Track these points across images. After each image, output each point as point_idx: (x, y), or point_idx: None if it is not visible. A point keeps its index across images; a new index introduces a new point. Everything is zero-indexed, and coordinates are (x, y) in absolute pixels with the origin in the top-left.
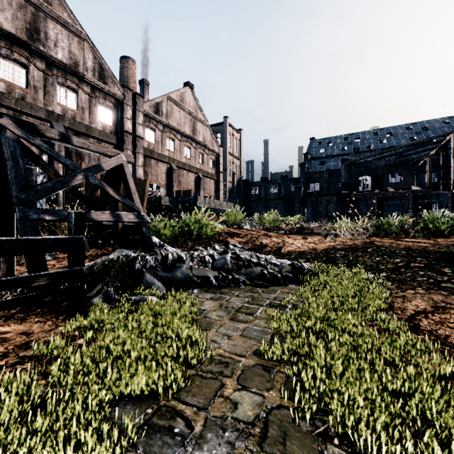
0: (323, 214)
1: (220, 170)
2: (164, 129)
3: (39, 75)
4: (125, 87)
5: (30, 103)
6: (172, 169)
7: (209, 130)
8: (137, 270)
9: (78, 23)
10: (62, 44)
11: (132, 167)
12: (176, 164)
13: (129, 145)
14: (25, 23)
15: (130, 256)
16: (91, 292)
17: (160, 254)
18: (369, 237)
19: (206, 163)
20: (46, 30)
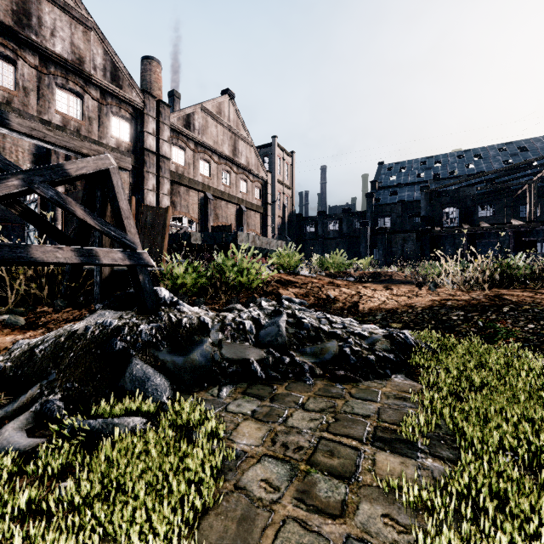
0: (398, 256)
1: (268, 201)
2: (196, 148)
3: (30, 73)
4: (145, 93)
5: (17, 110)
6: (207, 199)
7: (254, 151)
8: (118, 353)
9: (83, 6)
10: (62, 33)
11: (155, 196)
12: (212, 192)
13: (151, 167)
14: (10, 4)
15: (109, 326)
16: (10, 406)
17: (168, 319)
18: (489, 288)
19: (249, 192)
20: (40, 14)
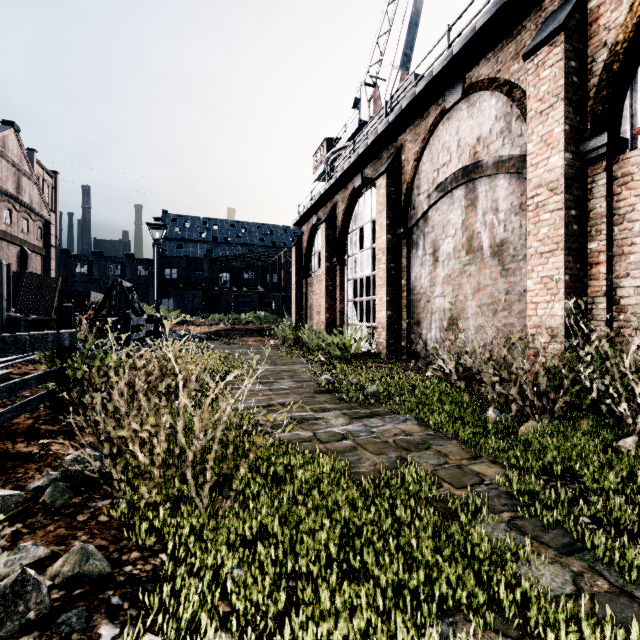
0: (189, 308)
1: (52, 243)
2: None
3: None
4: None
5: None
6: None
7: (37, 188)
8: None
9: None
10: None
11: None
12: None
13: None
14: None
15: None
16: None
17: None
18: (233, 325)
19: (31, 232)
20: None
